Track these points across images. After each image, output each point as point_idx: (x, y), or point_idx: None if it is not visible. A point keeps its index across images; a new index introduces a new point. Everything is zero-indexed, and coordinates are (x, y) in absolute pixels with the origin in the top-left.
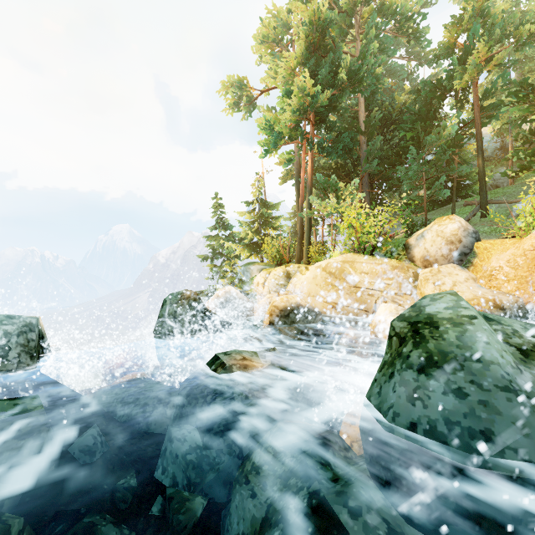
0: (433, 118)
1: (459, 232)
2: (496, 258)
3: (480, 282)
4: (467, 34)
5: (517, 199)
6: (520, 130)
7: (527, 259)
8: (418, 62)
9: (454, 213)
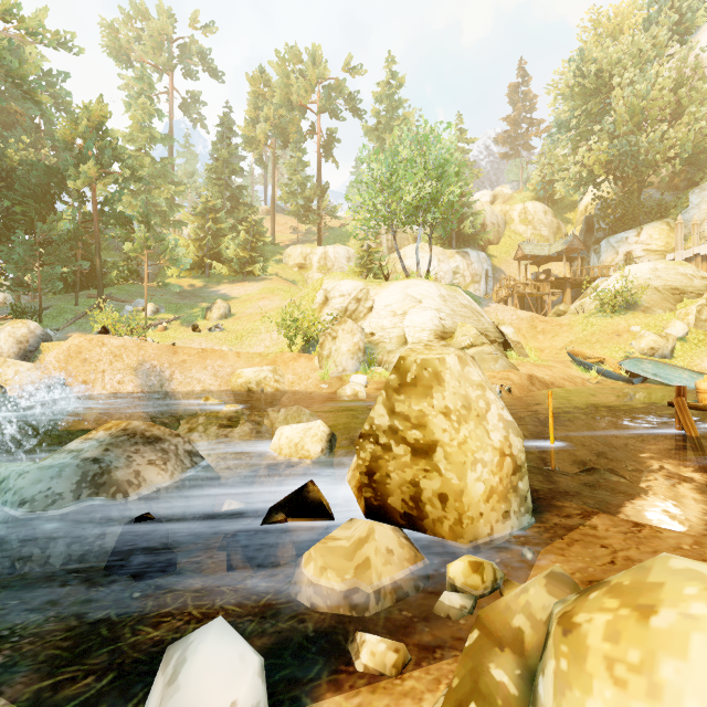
0: (52, 202)
1: (28, 335)
2: (49, 355)
3: (40, 371)
4: (85, 140)
5: (132, 300)
6: (156, 234)
7: (65, 356)
8: (55, 106)
9: (78, 303)
